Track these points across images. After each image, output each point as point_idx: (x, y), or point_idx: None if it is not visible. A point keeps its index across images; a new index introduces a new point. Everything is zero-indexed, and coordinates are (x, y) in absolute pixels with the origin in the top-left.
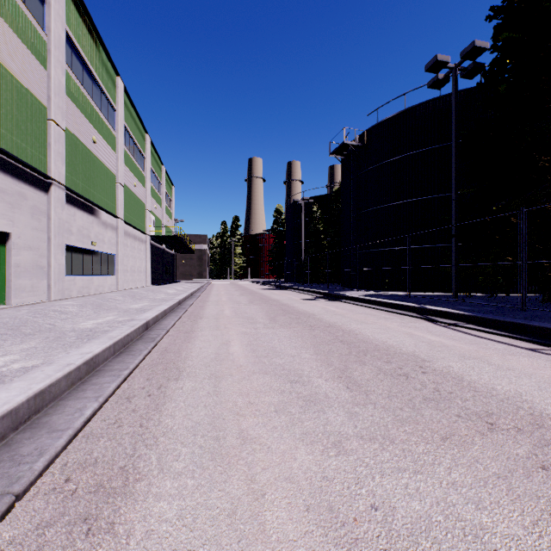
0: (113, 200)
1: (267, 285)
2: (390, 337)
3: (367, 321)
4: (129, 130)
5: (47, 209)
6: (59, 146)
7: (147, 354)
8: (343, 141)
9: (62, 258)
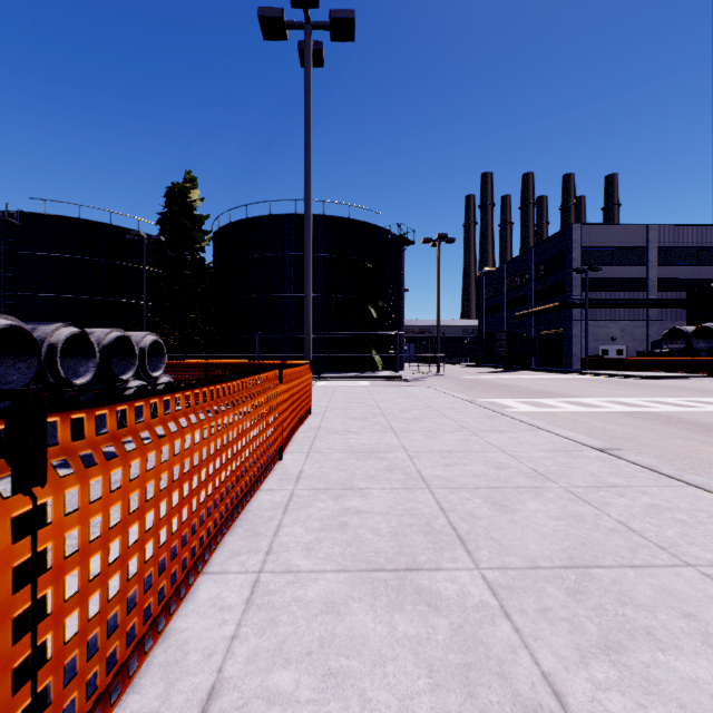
0: None
1: None
2: None
3: None
4: None
5: None
6: None
7: None
8: (8, 217)
9: None
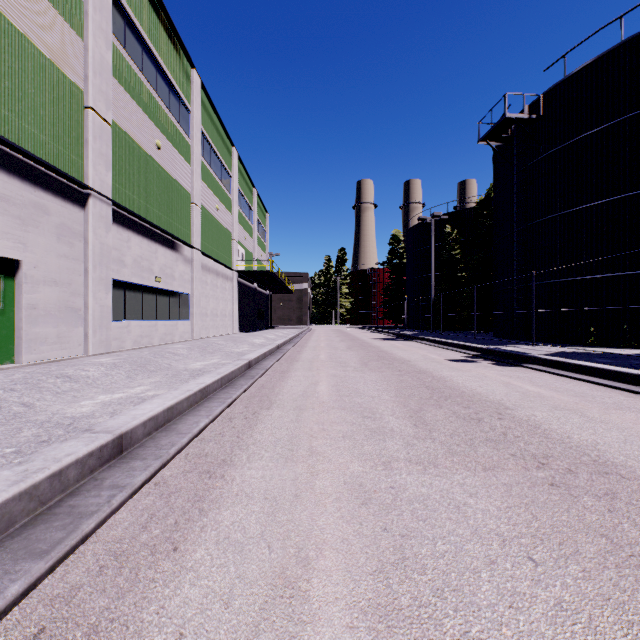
0: (186, 224)
1: (382, 333)
2: None
3: None
4: (209, 139)
5: (84, 230)
6: (102, 145)
7: None
8: (505, 114)
9: (106, 297)
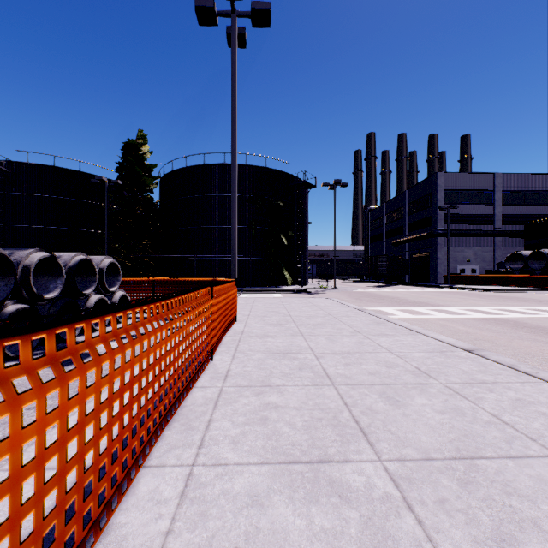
0: None
1: None
2: None
3: None
4: None
5: None
6: None
7: None
8: None
9: None
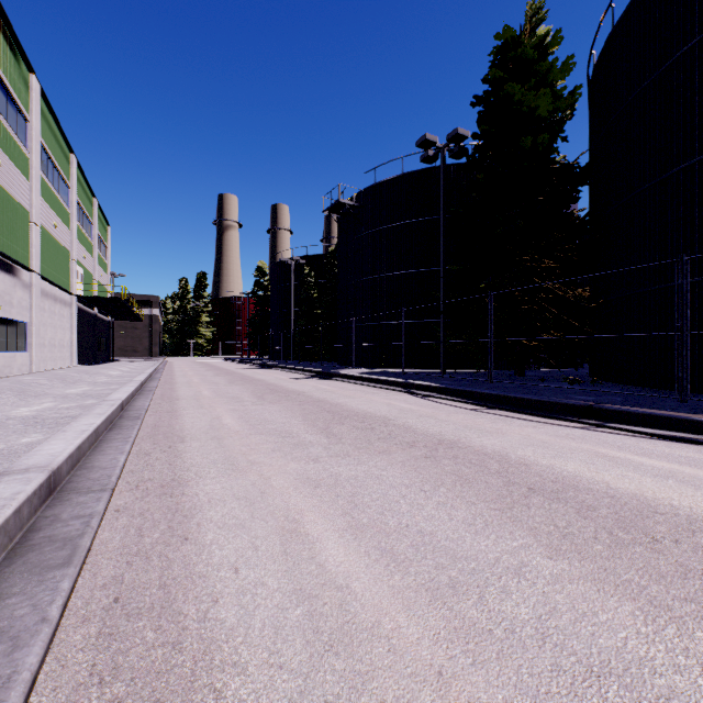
0: (24, 246)
1: (247, 364)
2: (371, 407)
3: (355, 396)
4: (47, 148)
5: None
6: None
7: (139, 429)
8: (339, 199)
9: None
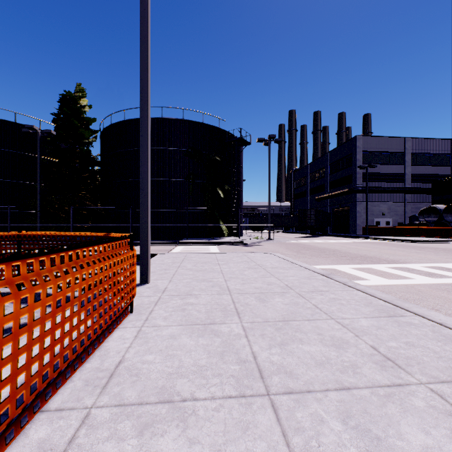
0: None
1: None
2: None
3: None
4: None
5: None
6: None
7: None
8: None
9: None
